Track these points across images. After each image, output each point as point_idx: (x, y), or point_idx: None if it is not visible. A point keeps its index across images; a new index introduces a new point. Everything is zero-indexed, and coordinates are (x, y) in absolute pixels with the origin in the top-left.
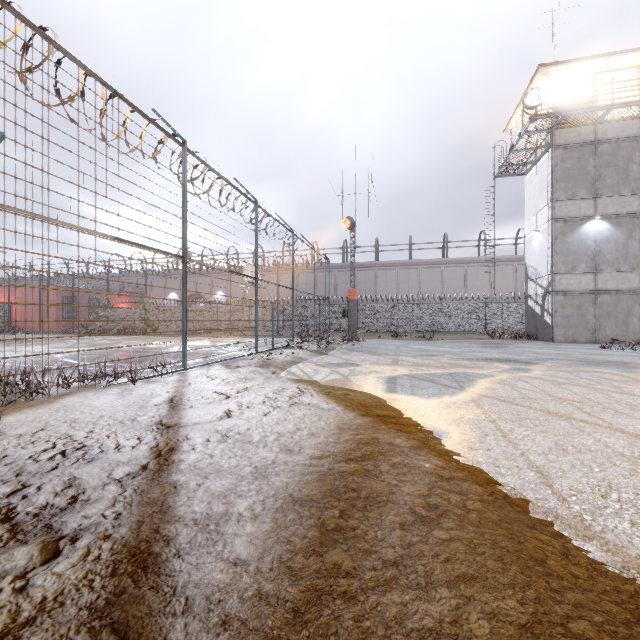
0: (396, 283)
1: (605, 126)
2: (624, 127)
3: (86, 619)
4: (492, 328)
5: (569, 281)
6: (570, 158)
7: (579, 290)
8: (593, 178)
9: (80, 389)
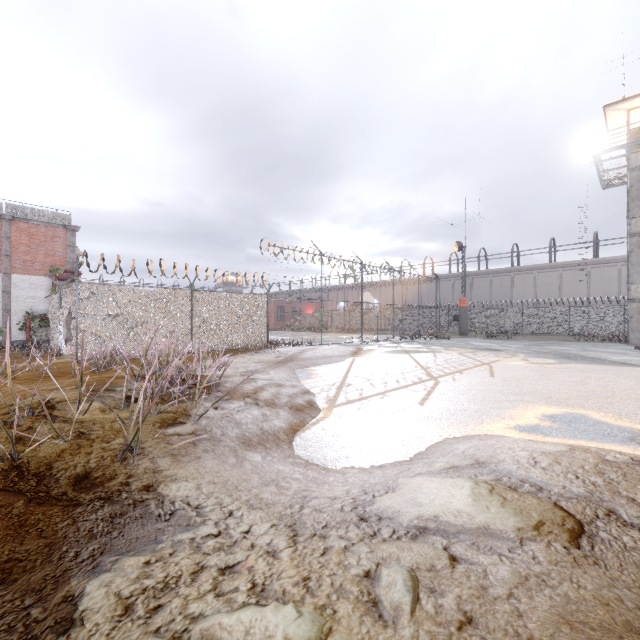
0: (533, 287)
1: None
2: None
3: (290, 356)
4: None
5: None
6: None
7: None
8: None
9: (288, 346)
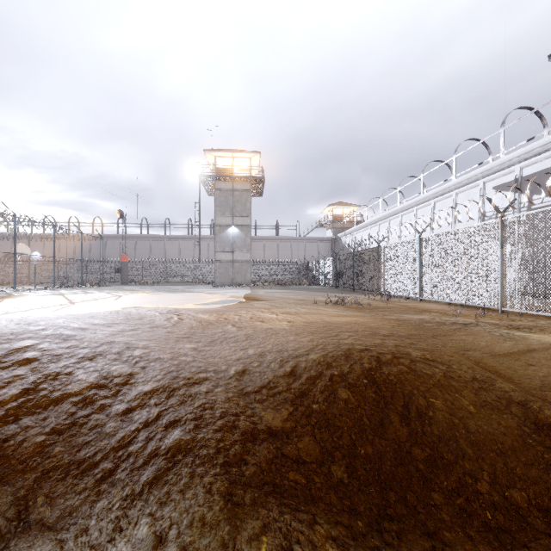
0: (179, 250)
1: (237, 183)
2: (244, 185)
3: None
4: None
5: (222, 256)
6: (222, 196)
7: (226, 260)
8: (232, 207)
9: None
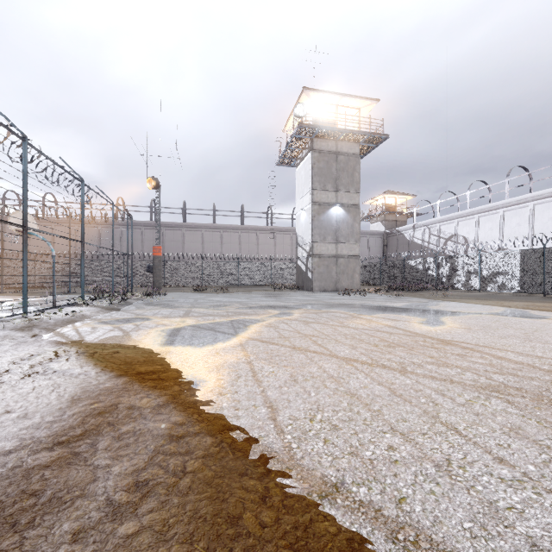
0: (202, 243)
1: (342, 143)
2: (352, 147)
3: None
4: (276, 282)
5: (322, 248)
6: (323, 160)
7: (328, 254)
8: (335, 177)
9: None
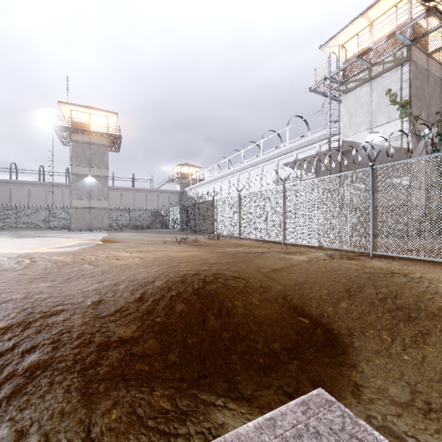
0: (28, 196)
1: (94, 137)
2: (102, 140)
3: None
4: None
5: (78, 203)
6: (79, 147)
7: (83, 207)
8: (89, 158)
9: None
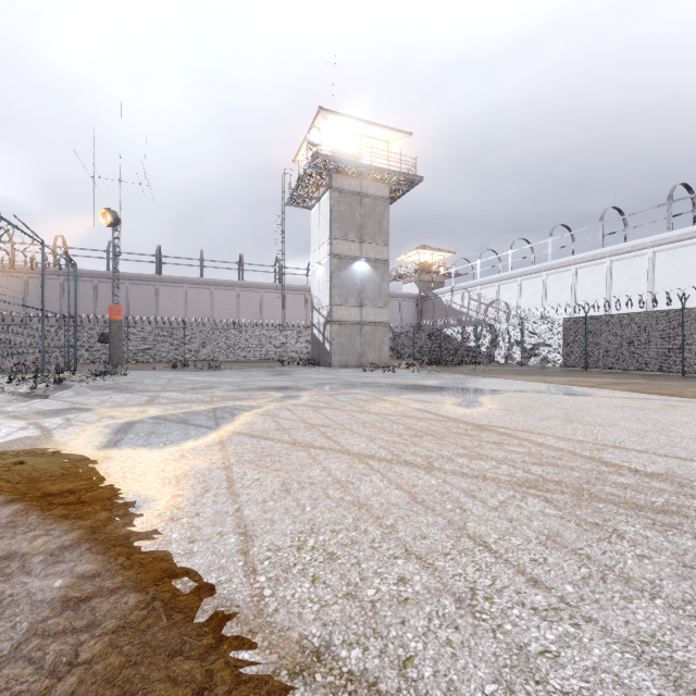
0: (184, 304)
1: (368, 183)
2: (379, 188)
3: None
4: (285, 356)
5: (343, 312)
6: (344, 202)
7: (350, 321)
8: (360, 225)
9: None
